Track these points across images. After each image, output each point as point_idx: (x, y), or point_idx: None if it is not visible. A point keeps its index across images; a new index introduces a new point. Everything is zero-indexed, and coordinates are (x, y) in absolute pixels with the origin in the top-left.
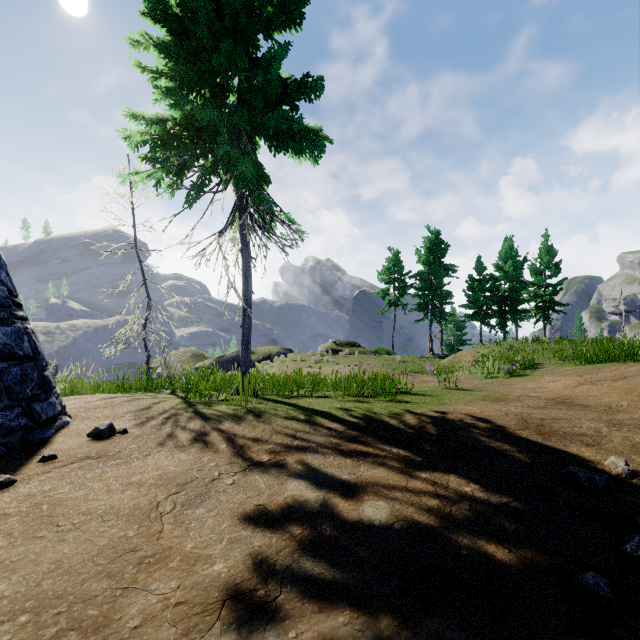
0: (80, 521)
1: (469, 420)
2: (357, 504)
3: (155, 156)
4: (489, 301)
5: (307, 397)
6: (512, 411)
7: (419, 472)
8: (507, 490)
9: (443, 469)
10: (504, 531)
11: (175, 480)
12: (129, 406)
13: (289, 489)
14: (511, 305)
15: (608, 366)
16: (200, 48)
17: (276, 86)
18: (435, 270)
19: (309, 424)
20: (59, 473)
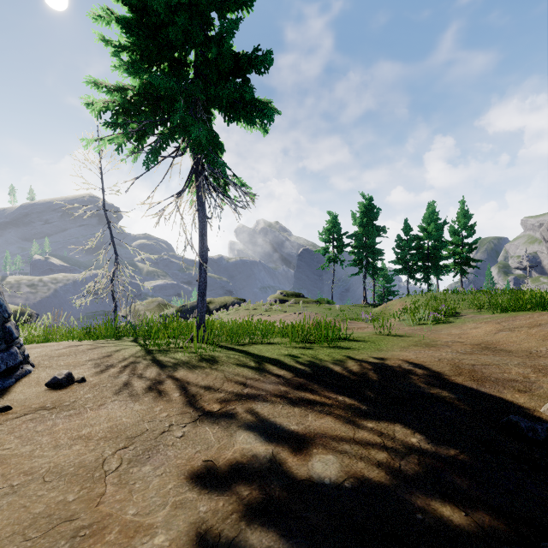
0: (19, 483)
1: (407, 366)
2: (306, 459)
3: (115, 121)
4: (415, 258)
5: (257, 344)
6: (444, 357)
7: (365, 421)
8: (453, 441)
9: (388, 418)
10: (457, 489)
11: (125, 433)
12: (91, 354)
13: (238, 442)
14: (433, 261)
15: (522, 314)
16: (159, 24)
17: (229, 59)
18: (368, 231)
19: (259, 371)
20: (10, 426)
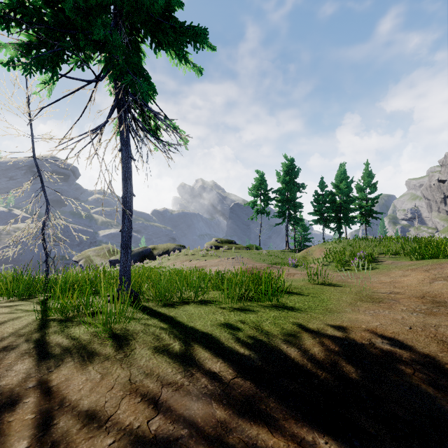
0: None
1: (382, 344)
2: None
3: None
4: (329, 210)
5: (189, 303)
6: (412, 322)
7: None
8: None
9: None
10: None
11: None
12: None
13: None
14: (345, 213)
15: (446, 262)
16: None
17: None
18: (290, 187)
19: (183, 364)
20: None
